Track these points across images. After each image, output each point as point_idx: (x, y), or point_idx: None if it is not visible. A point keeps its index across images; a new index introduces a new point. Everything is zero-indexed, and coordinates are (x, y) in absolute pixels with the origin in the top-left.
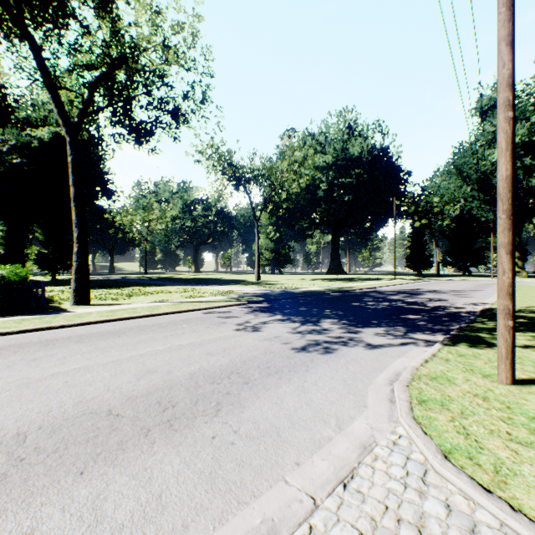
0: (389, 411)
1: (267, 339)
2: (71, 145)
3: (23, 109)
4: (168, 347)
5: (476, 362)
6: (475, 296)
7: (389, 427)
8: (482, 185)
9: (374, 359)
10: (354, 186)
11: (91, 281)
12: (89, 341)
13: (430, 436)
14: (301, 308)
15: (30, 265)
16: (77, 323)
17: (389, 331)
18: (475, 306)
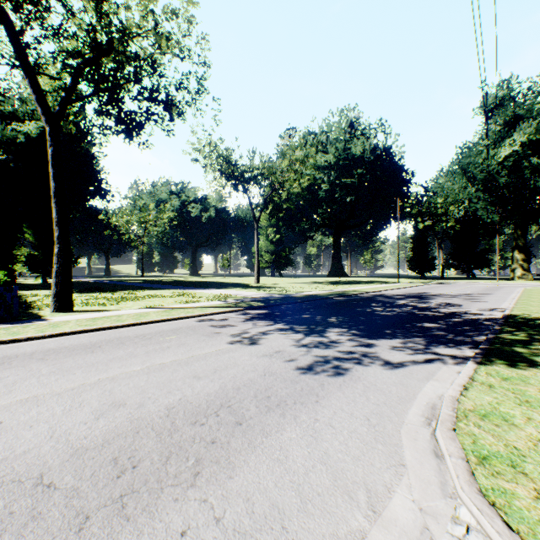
0: (438, 475)
1: (266, 355)
2: (51, 135)
3: (9, 102)
4: (147, 366)
5: (527, 389)
6: (488, 300)
7: (447, 508)
8: (488, 186)
9: (398, 384)
10: (356, 187)
11: (83, 284)
12: (54, 358)
13: (520, 535)
14: (304, 315)
15: (19, 267)
16: (48, 334)
17: (408, 344)
18: (492, 312)
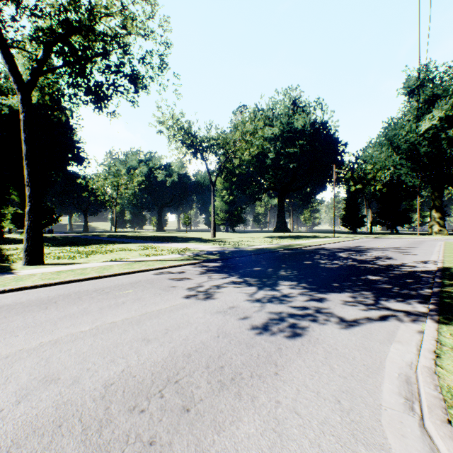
0: None
1: (220, 312)
2: (23, 102)
3: None
4: (96, 326)
5: None
6: (417, 253)
7: None
8: (410, 155)
9: (360, 347)
10: (298, 155)
11: (62, 239)
12: (3, 316)
13: None
14: (255, 268)
15: (7, 224)
16: (8, 288)
17: (358, 298)
18: (426, 264)
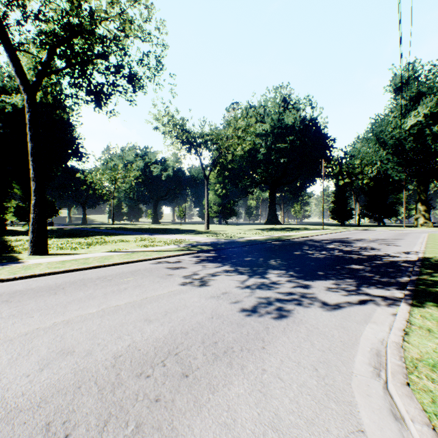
0: None
1: (214, 297)
2: (28, 102)
3: None
4: (102, 309)
5: None
6: (401, 244)
7: None
8: (396, 150)
9: (338, 327)
10: (288, 151)
11: (62, 230)
12: (17, 300)
13: None
14: (247, 258)
15: (10, 217)
16: (18, 276)
17: (341, 285)
18: (407, 255)
